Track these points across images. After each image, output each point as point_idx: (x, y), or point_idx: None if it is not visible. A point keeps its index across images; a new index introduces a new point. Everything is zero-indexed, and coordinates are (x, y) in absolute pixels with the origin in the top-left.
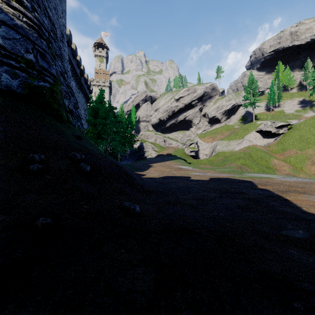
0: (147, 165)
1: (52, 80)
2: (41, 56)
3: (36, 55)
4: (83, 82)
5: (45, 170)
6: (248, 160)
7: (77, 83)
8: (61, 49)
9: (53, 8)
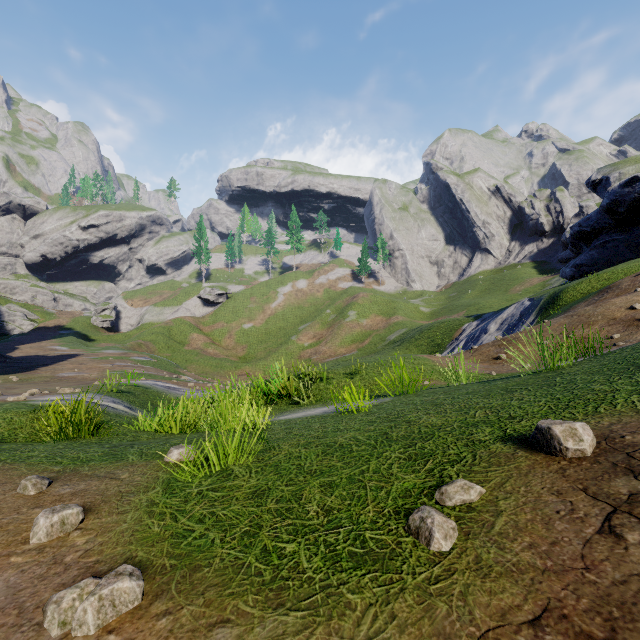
0: (12, 347)
1: None
2: None
3: None
4: None
5: None
6: (161, 336)
7: None
8: None
9: None
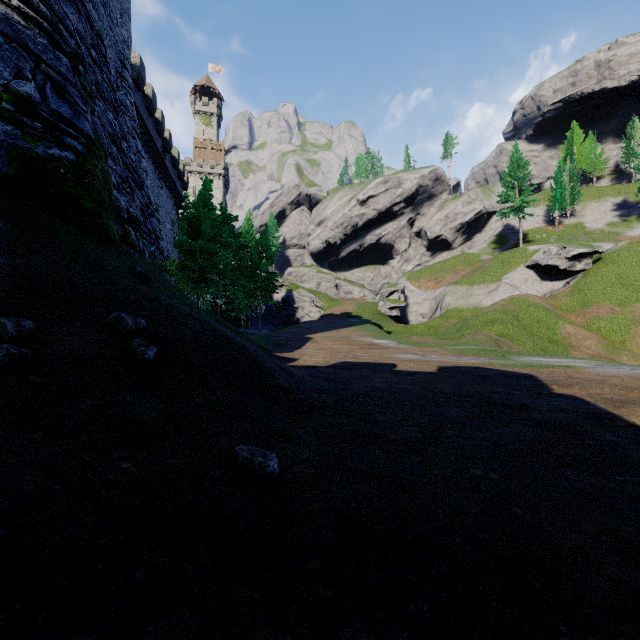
0: (301, 336)
1: (84, 146)
2: (56, 89)
3: (43, 86)
4: (169, 166)
5: (31, 359)
6: (511, 327)
7: (156, 167)
8: (119, 93)
9: (102, 3)
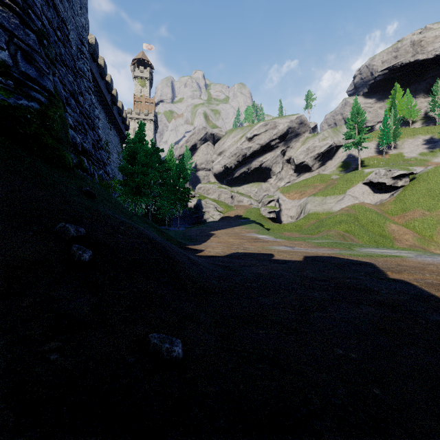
0: (207, 233)
1: (46, 98)
2: (25, 57)
3: (15, 54)
4: (116, 114)
5: None
6: (353, 225)
7: (106, 115)
8: (79, 62)
9: None
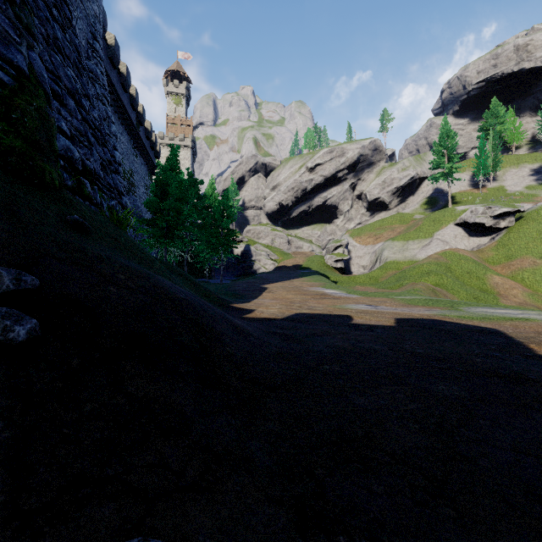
0: (257, 286)
1: (14, 79)
2: None
3: None
4: (143, 137)
5: None
6: (445, 277)
7: (130, 137)
8: (90, 62)
9: None
